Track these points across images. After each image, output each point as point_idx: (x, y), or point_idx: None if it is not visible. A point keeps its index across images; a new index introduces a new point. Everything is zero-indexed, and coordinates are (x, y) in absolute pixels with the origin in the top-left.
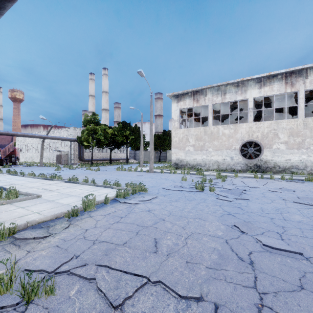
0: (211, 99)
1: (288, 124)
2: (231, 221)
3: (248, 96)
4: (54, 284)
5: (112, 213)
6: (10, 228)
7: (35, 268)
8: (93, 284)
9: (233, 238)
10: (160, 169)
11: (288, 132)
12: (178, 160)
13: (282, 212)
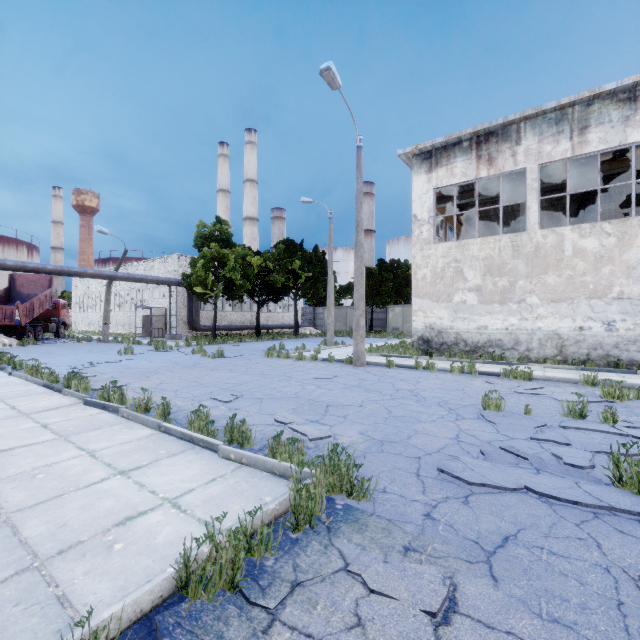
0: (534, 150)
1: None
2: None
3: None
4: None
5: None
6: None
7: None
8: None
9: None
10: (381, 354)
11: None
12: (432, 330)
13: None
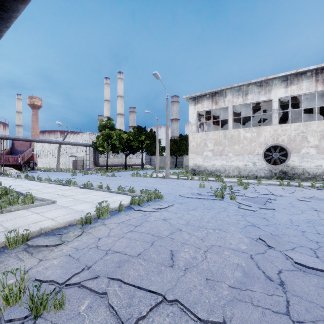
0: (231, 100)
1: (319, 126)
2: (256, 233)
3: (272, 96)
4: (63, 298)
5: (126, 221)
6: (24, 235)
7: (46, 278)
8: (104, 299)
9: (259, 253)
10: (177, 175)
11: (319, 135)
12: (196, 166)
13: (315, 225)
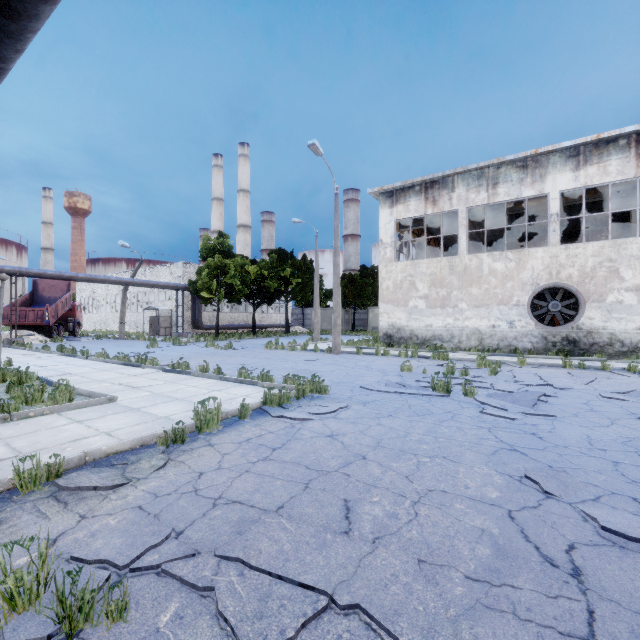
0: (463, 196)
1: None
2: (518, 466)
3: (548, 188)
4: (125, 598)
5: (255, 439)
6: (51, 465)
7: (92, 555)
8: (208, 601)
9: (526, 507)
10: (355, 346)
11: None
12: (393, 328)
13: (639, 450)
